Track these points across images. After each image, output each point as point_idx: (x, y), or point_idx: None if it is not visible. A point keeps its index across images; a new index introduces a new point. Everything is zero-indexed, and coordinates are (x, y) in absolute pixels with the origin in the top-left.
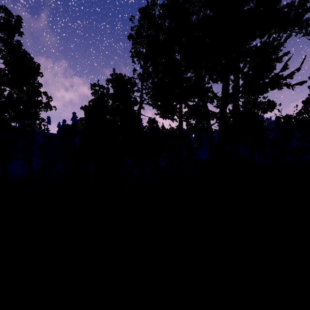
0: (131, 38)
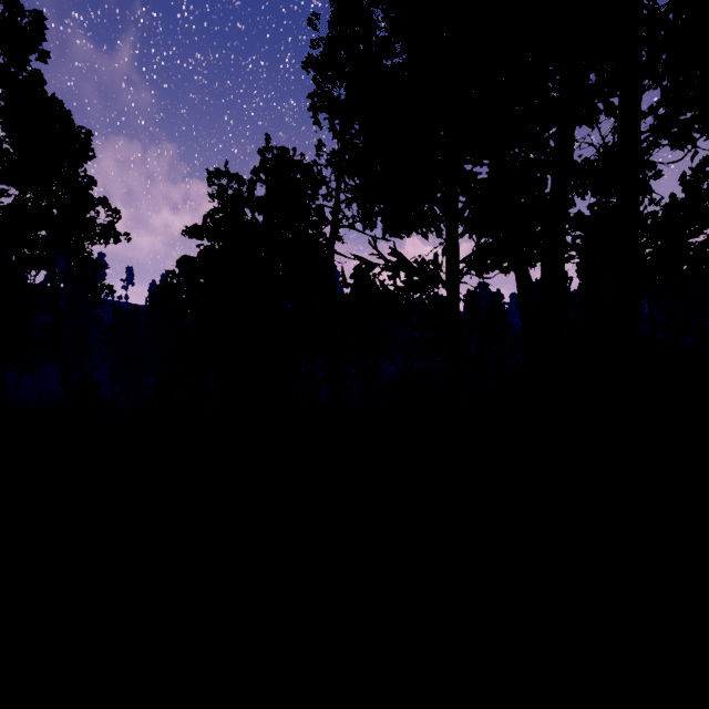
0: (311, 65)
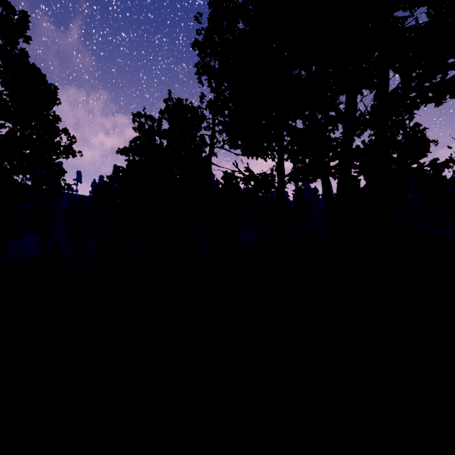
0: (197, 46)
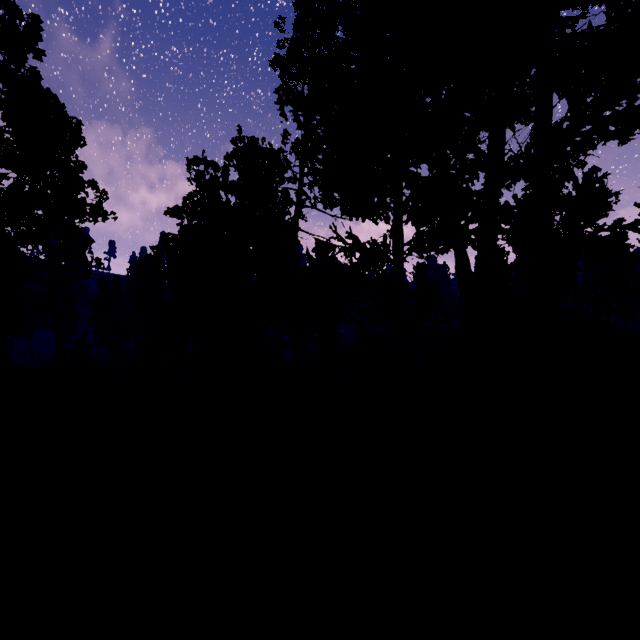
0: (278, 63)
